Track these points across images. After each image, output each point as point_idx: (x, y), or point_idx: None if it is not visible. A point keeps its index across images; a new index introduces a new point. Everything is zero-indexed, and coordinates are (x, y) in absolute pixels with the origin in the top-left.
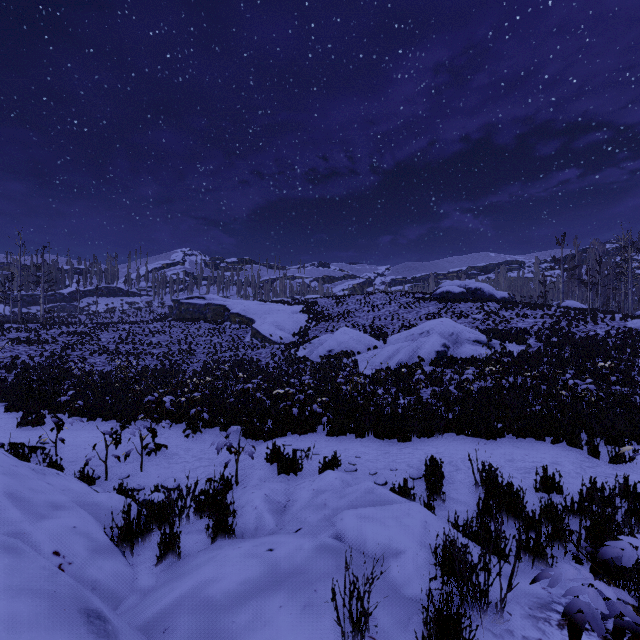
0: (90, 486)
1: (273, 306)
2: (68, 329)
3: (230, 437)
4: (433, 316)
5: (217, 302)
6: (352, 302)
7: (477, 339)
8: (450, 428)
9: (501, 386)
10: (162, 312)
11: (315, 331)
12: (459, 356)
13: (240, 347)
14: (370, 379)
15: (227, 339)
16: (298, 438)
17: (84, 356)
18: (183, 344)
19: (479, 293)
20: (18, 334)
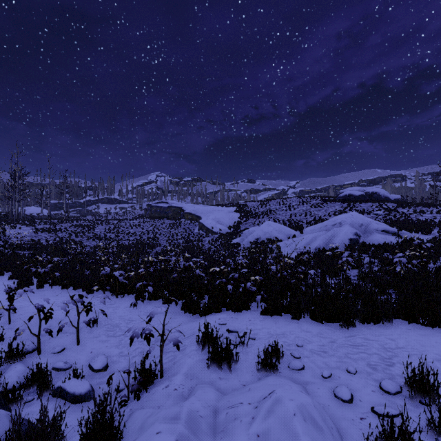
0: (19, 361)
1: (215, 207)
2: (77, 223)
3: (170, 310)
4: (340, 213)
5: (176, 205)
6: (273, 204)
7: (385, 229)
8: (397, 314)
9: (426, 270)
10: (140, 213)
11: (245, 225)
12: (370, 243)
13: (190, 236)
14: (294, 261)
15: (181, 230)
16: (232, 316)
17: (83, 241)
18: (151, 234)
19: (375, 196)
20: (44, 226)
